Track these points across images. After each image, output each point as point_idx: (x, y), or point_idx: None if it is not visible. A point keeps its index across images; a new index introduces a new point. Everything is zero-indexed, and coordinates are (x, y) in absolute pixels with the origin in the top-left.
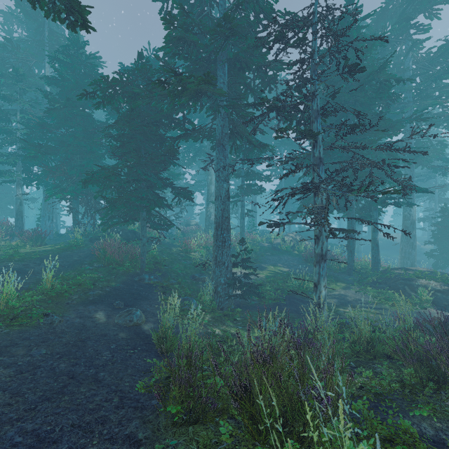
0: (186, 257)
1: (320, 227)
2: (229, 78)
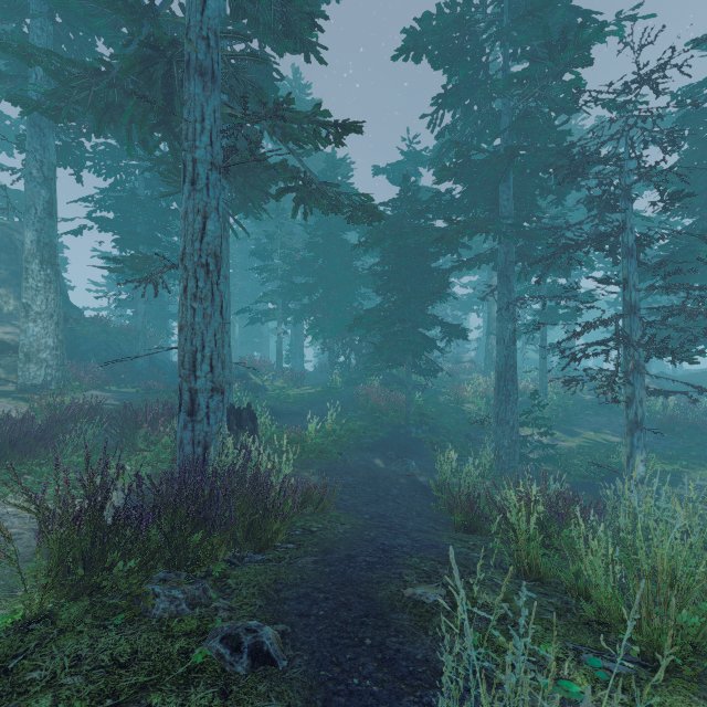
0: (458, 410)
1: (632, 388)
2: (515, 188)
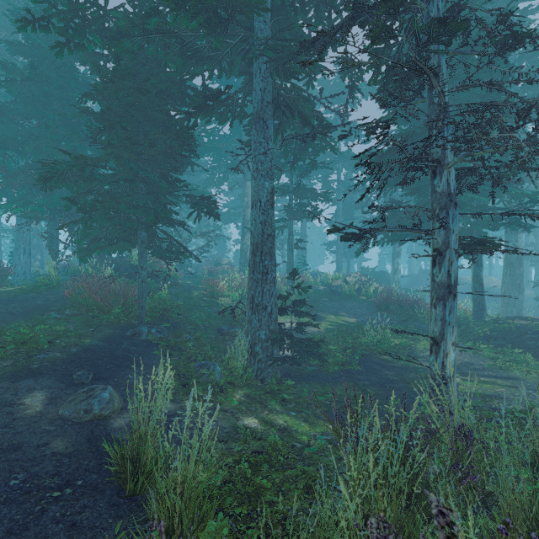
0: (212, 303)
1: (445, 233)
2: (272, 19)
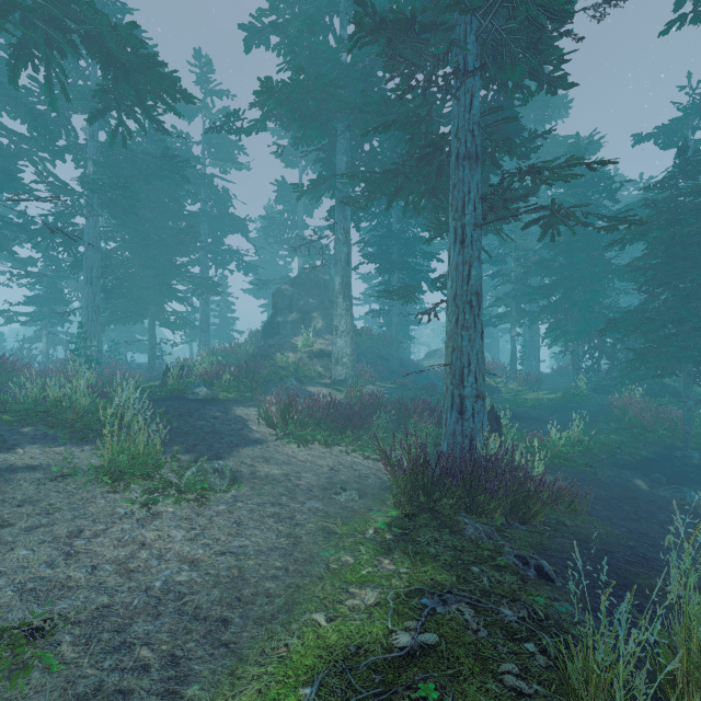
0: None
1: None
2: None
